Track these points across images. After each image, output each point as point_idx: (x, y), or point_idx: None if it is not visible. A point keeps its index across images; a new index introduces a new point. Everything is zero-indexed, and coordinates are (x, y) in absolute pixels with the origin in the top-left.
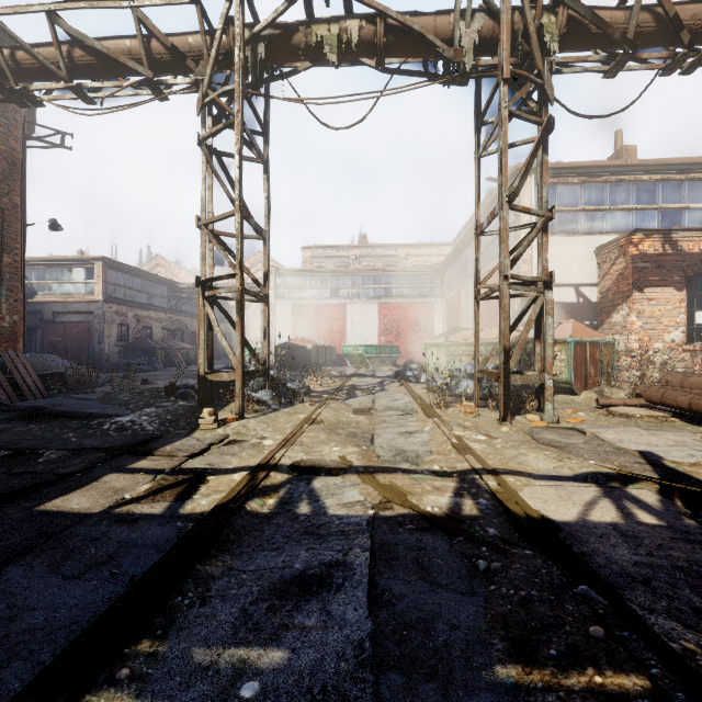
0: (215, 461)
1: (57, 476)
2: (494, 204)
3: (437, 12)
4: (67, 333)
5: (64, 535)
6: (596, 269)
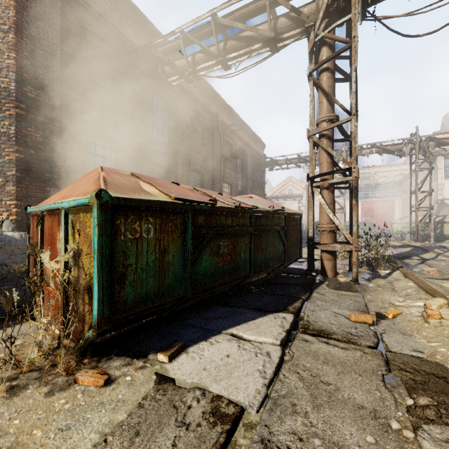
0: None
1: None
2: (426, 163)
3: (397, 144)
4: None
5: None
6: None
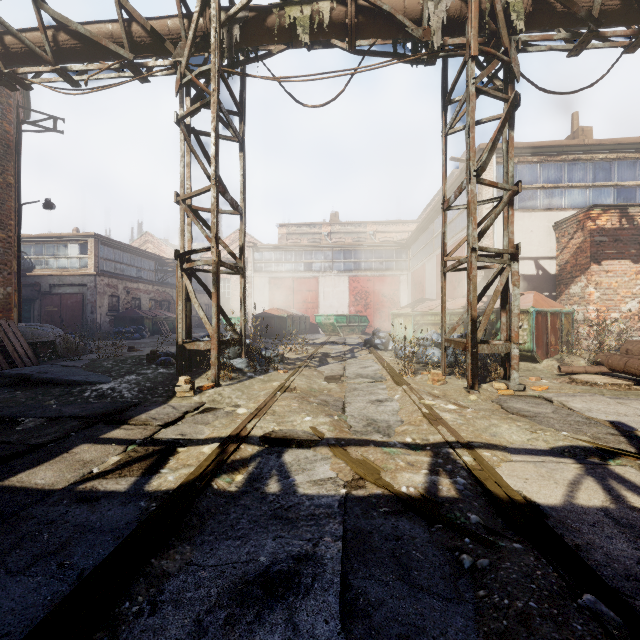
0: (188, 430)
1: (28, 447)
2: (457, 183)
3: None
4: (62, 304)
5: (19, 517)
6: (554, 243)
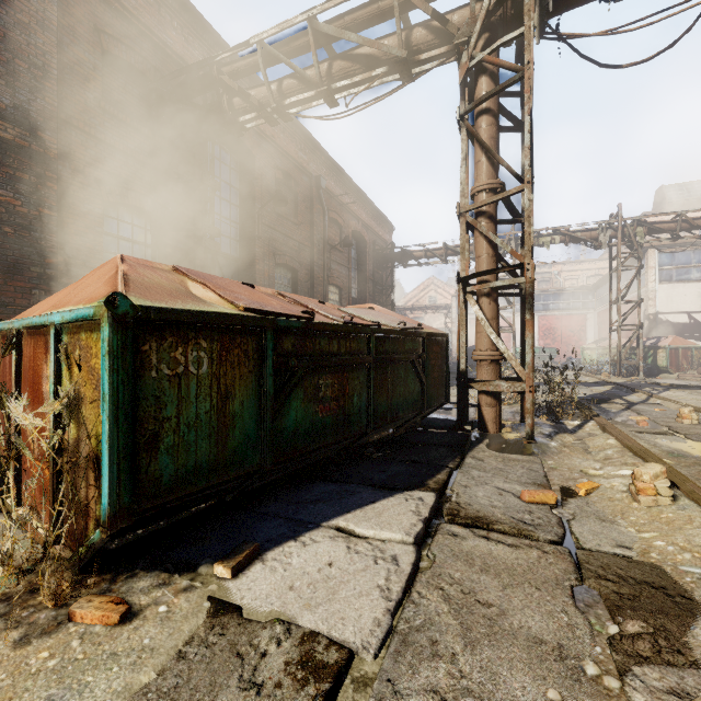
0: None
1: None
2: (632, 258)
3: (591, 230)
4: None
5: None
6: None
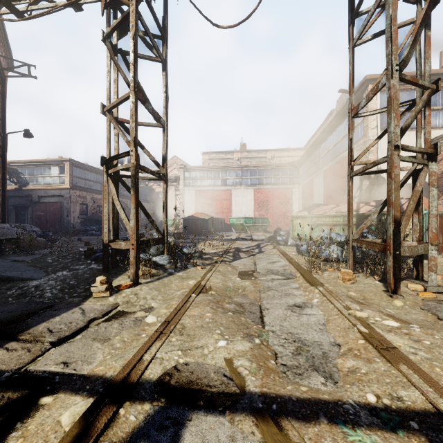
0: (77, 354)
1: None
2: (343, 111)
3: None
4: (47, 210)
5: None
6: None
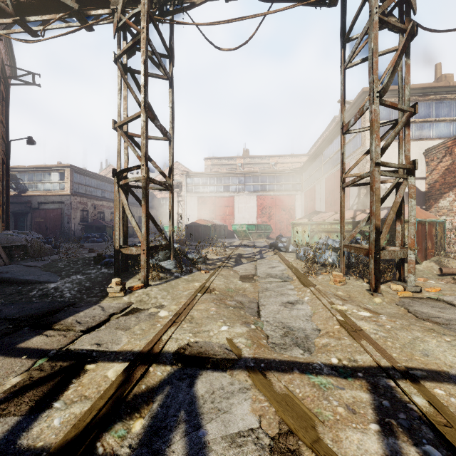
0: (106, 338)
1: None
2: None
3: None
4: (47, 216)
5: None
6: (424, 166)
